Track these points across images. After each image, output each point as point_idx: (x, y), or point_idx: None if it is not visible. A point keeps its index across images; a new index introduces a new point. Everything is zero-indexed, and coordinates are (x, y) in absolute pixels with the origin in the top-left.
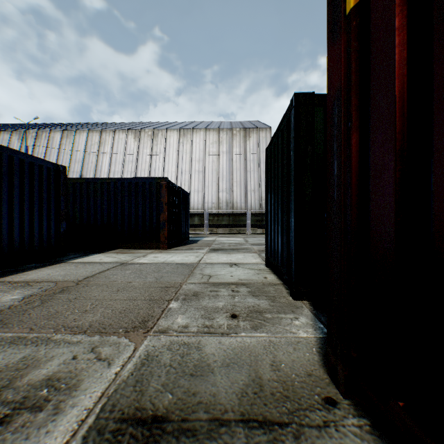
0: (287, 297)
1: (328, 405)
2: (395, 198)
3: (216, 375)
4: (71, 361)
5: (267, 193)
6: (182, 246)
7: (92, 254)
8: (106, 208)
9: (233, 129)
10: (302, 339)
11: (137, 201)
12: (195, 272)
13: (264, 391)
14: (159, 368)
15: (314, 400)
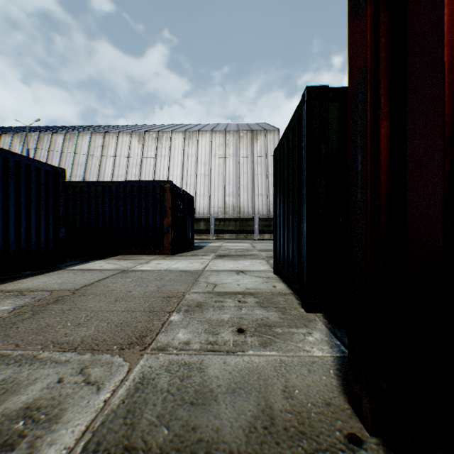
0: (298, 308)
1: (352, 445)
2: (443, 197)
3: (219, 404)
4: (55, 384)
5: (276, 196)
6: (187, 252)
7: (93, 260)
8: (108, 212)
9: (240, 131)
10: (317, 359)
11: (140, 205)
12: (200, 281)
13: (276, 425)
14: (155, 394)
15: (335, 438)
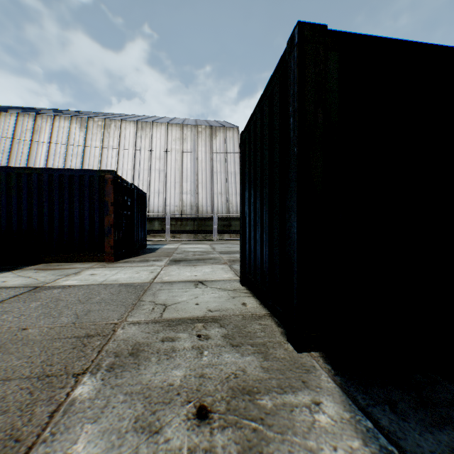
0: (284, 344)
1: None
2: None
3: None
4: None
5: (243, 189)
6: (136, 257)
7: None
8: (26, 208)
9: (198, 126)
10: None
11: (72, 200)
12: (144, 300)
13: None
14: None
15: None
